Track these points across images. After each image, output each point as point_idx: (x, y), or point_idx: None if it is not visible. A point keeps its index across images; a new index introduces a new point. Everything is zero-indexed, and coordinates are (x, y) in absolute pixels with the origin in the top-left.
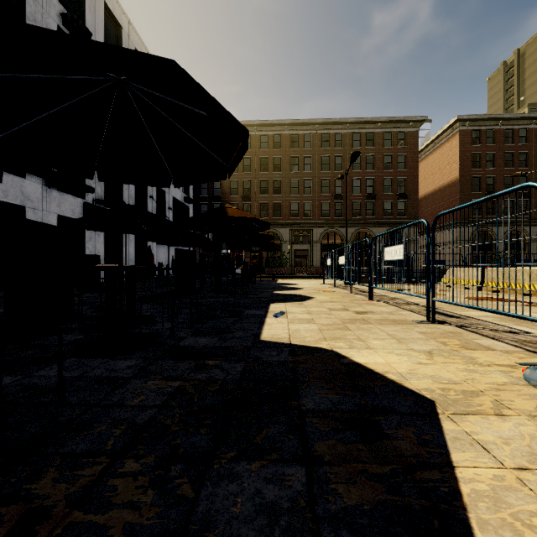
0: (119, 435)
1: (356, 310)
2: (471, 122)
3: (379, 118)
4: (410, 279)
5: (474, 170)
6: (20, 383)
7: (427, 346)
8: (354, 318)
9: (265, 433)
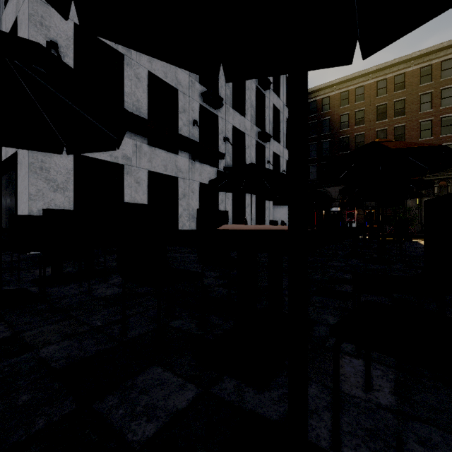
0: None
1: None
2: None
3: None
4: None
5: None
6: None
7: None
8: None
9: None
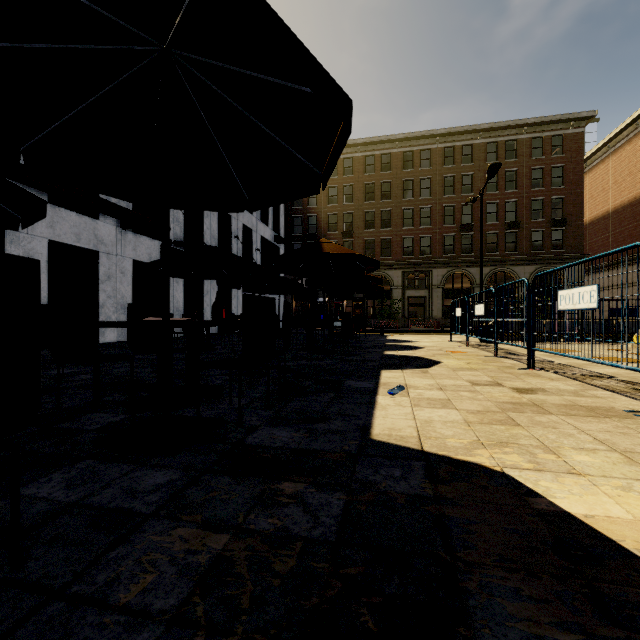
0: None
1: (514, 386)
2: None
3: (525, 120)
4: (614, 341)
5: None
6: None
7: None
8: (517, 401)
9: None
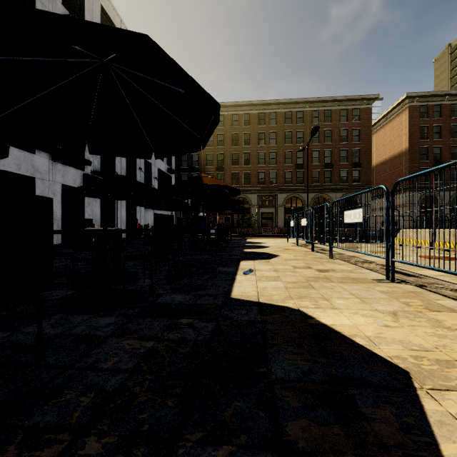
0: (87, 404)
1: (318, 268)
2: (420, 99)
3: (336, 97)
4: (369, 241)
5: (422, 141)
6: (7, 340)
7: (390, 306)
8: (317, 276)
9: (234, 407)
